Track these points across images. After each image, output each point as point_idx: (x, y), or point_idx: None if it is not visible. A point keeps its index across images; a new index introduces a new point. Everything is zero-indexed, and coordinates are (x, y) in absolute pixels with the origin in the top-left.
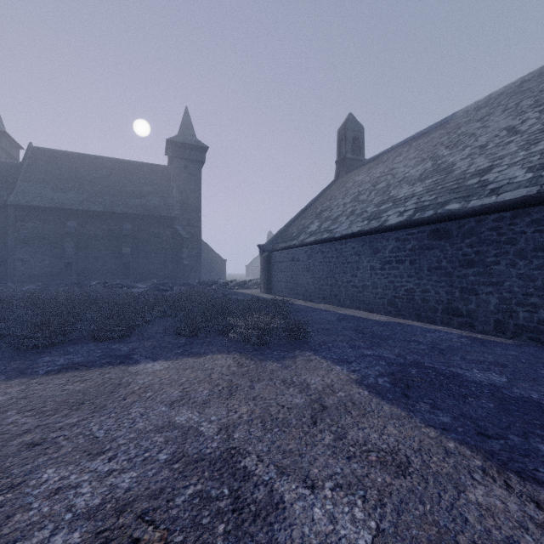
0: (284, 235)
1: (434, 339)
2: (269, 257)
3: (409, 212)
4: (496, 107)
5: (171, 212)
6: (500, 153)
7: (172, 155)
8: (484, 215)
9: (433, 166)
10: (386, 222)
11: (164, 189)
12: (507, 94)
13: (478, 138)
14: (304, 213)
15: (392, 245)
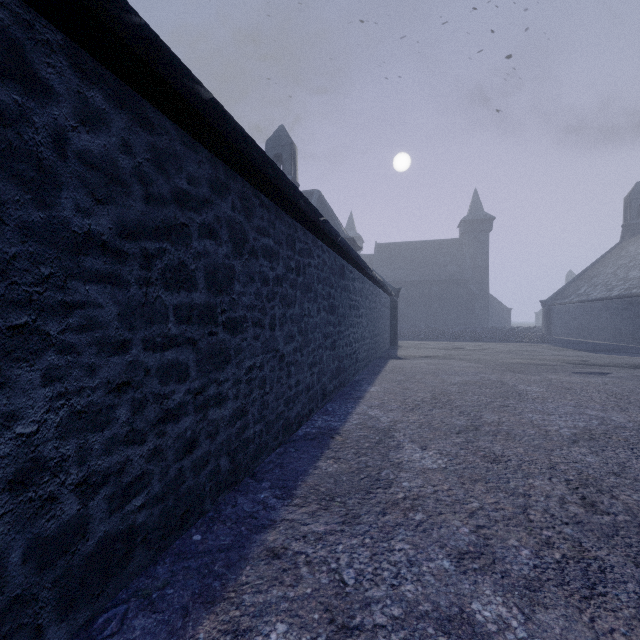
0: (562, 294)
1: (608, 345)
2: (548, 310)
3: (622, 290)
4: None
5: (465, 276)
6: None
7: (465, 230)
8: None
9: None
10: (611, 294)
11: (458, 258)
12: None
13: None
14: (583, 275)
15: (614, 306)
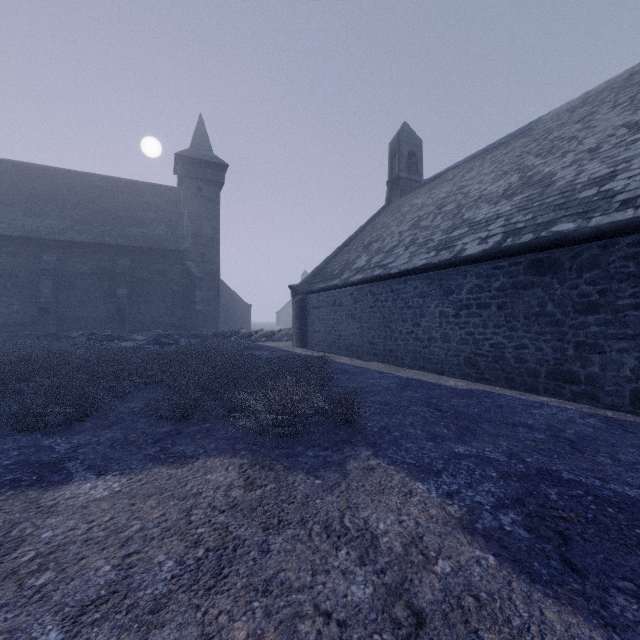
0: (322, 274)
1: (549, 420)
2: (303, 302)
3: (495, 237)
4: (600, 105)
5: (180, 245)
6: (623, 155)
7: (183, 173)
8: (613, 238)
9: (521, 179)
10: (462, 252)
11: (172, 215)
12: (613, 90)
13: (584, 141)
14: (348, 246)
15: (471, 283)
